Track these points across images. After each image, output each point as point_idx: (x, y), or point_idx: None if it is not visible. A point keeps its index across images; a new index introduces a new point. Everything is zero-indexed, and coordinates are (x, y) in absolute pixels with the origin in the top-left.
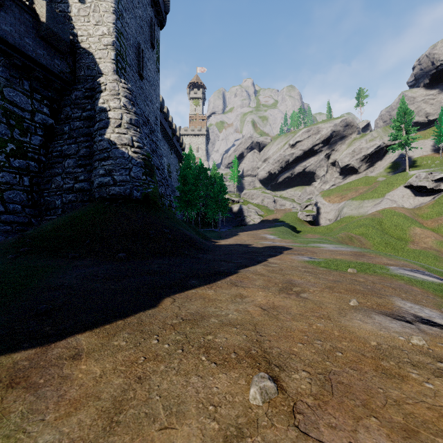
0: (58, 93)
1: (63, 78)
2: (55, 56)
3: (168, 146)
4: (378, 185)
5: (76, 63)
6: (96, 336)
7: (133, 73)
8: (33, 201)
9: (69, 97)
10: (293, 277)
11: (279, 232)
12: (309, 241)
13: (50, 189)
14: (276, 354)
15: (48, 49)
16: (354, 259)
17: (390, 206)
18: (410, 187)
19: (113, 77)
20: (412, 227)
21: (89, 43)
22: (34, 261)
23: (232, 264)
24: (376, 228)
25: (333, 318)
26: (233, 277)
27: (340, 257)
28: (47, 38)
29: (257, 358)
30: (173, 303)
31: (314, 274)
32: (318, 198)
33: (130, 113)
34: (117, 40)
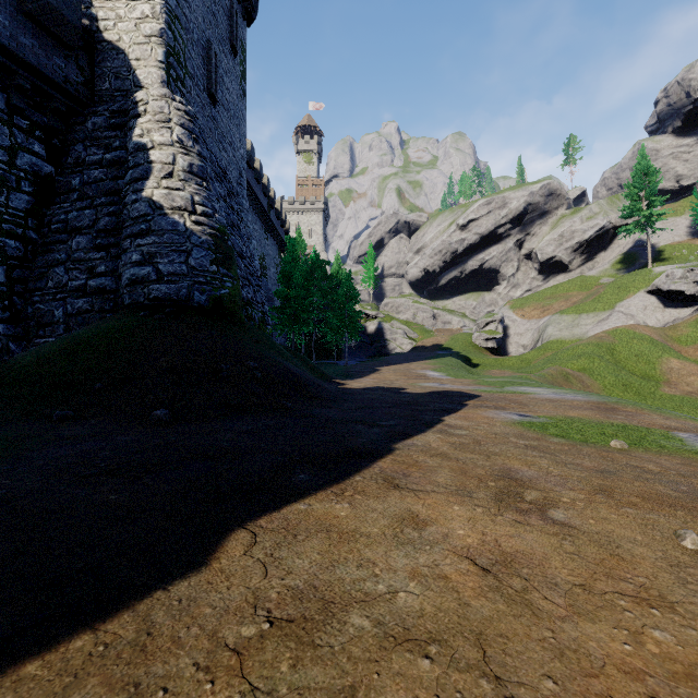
0: (62, 120)
1: (70, 92)
2: (54, 51)
3: (262, 225)
4: (604, 289)
5: (95, 67)
6: None
7: (198, 91)
8: (13, 311)
9: (82, 126)
10: (510, 461)
11: (446, 367)
12: (503, 383)
13: (44, 289)
14: None
15: (41, 37)
16: (604, 417)
17: (623, 324)
18: (656, 292)
19: (161, 91)
20: (664, 358)
21: (119, 33)
22: None
23: (379, 429)
24: (606, 359)
25: (676, 600)
26: (386, 464)
27: (574, 413)
28: (38, 16)
29: None
30: (250, 550)
31: (549, 453)
32: (505, 311)
33: (190, 154)
34: (168, 28)
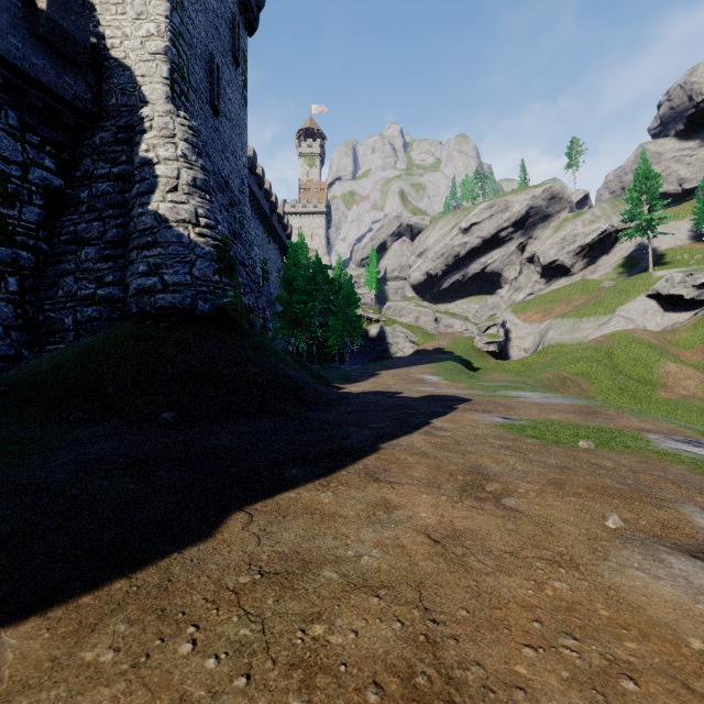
0: (71, 135)
1: (79, 109)
2: (64, 70)
3: (264, 230)
4: (605, 293)
5: (103, 84)
6: (49, 631)
7: (201, 104)
8: (26, 319)
9: (90, 141)
10: (482, 459)
11: (445, 371)
12: (498, 387)
13: (55, 298)
14: (477, 689)
15: (51, 57)
16: (583, 420)
17: (623, 328)
18: (656, 296)
19: (165, 108)
20: (662, 362)
21: (125, 51)
22: (1, 429)
23: (369, 431)
24: (604, 363)
25: (582, 563)
26: (371, 461)
27: (556, 416)
28: (49, 38)
29: (433, 703)
30: (247, 527)
31: (519, 452)
32: (507, 314)
33: (194, 168)
34: (172, 45)
